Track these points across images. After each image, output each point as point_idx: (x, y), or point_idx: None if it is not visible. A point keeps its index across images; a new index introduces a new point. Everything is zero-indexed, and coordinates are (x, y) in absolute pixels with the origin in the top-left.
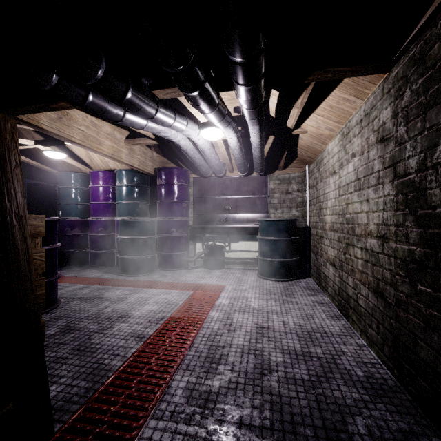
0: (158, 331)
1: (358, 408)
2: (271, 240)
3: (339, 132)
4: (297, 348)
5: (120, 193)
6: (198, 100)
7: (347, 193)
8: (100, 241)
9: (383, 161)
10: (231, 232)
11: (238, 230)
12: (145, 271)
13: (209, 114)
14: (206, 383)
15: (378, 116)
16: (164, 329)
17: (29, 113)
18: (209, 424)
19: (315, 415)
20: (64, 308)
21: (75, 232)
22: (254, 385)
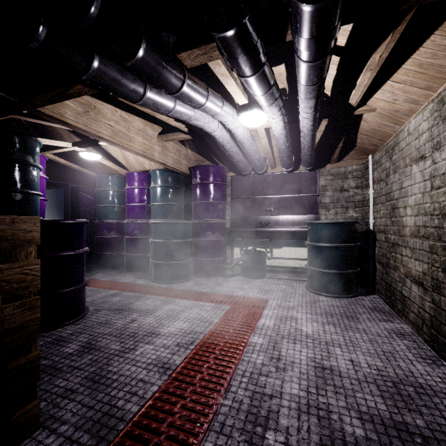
0: (186, 361)
1: None
2: (324, 247)
3: (432, 100)
4: (382, 412)
5: (154, 195)
6: (237, 49)
7: None
8: (136, 244)
9: None
10: (274, 236)
11: (281, 234)
12: (178, 278)
13: (252, 78)
14: None
15: None
16: (194, 357)
17: (49, 104)
18: None
19: None
20: (90, 318)
21: (112, 235)
22: None
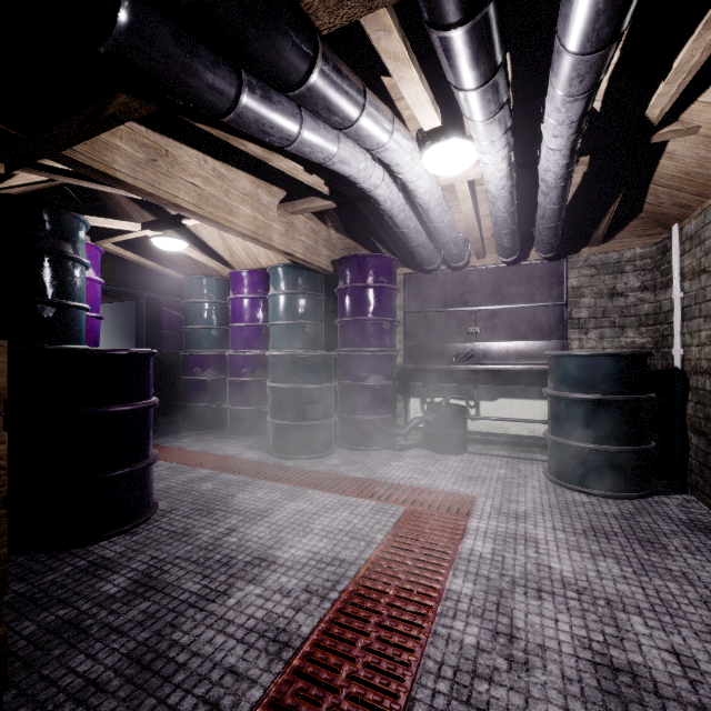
0: (322, 628)
1: None
2: (583, 401)
3: None
4: None
5: (274, 308)
6: None
7: None
8: (245, 391)
9: None
10: (483, 380)
11: (497, 376)
12: (313, 451)
13: (463, 31)
14: None
15: None
16: (337, 620)
17: (79, 140)
18: None
19: None
20: (159, 523)
21: (208, 375)
22: None
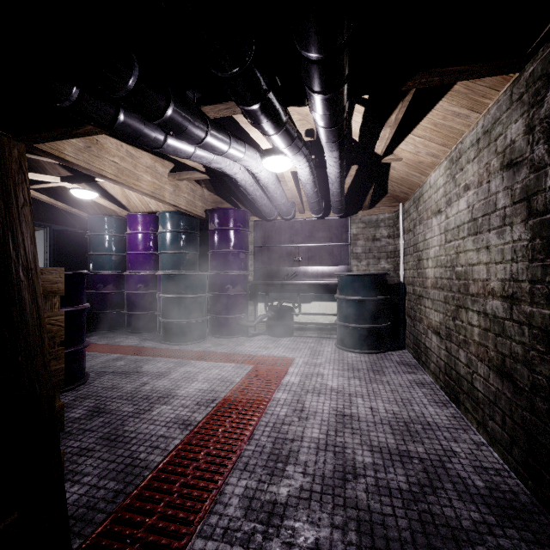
0: (208, 417)
1: (480, 534)
2: (353, 301)
3: (446, 158)
4: (391, 444)
5: (163, 241)
6: (260, 117)
7: (458, 238)
8: (139, 300)
9: (511, 194)
10: (302, 290)
11: (310, 287)
12: (193, 339)
13: (274, 136)
14: (270, 490)
15: (504, 133)
16: (216, 414)
17: (49, 141)
18: (273, 548)
19: (420, 542)
20: (93, 384)
21: (109, 289)
22: (334, 495)
